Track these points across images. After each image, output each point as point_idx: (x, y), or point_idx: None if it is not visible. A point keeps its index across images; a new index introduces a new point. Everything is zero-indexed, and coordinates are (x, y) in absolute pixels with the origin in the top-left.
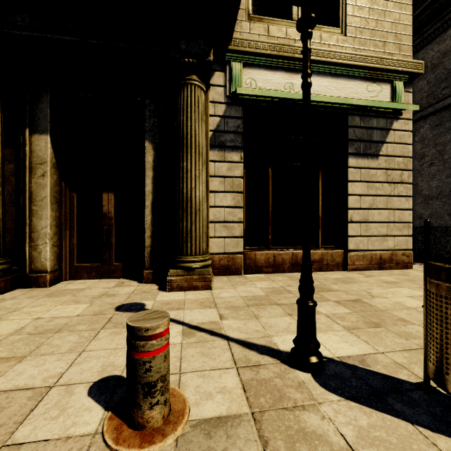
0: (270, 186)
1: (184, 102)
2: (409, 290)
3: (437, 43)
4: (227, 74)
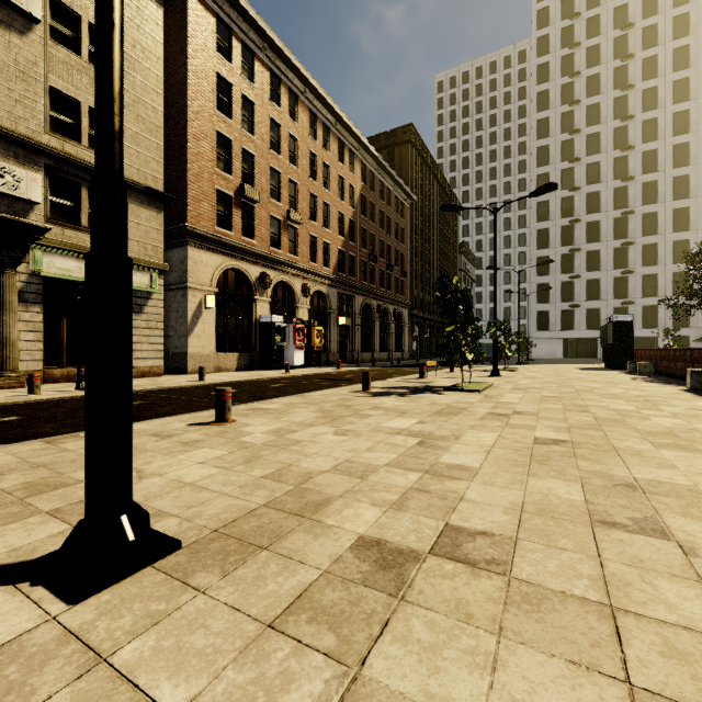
0: (65, 328)
1: (4, 283)
2: (142, 381)
3: (183, 249)
4: (31, 256)
